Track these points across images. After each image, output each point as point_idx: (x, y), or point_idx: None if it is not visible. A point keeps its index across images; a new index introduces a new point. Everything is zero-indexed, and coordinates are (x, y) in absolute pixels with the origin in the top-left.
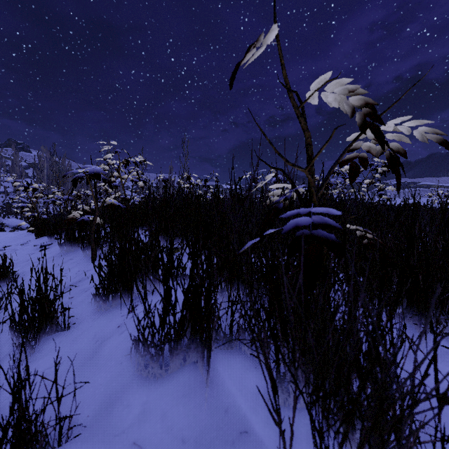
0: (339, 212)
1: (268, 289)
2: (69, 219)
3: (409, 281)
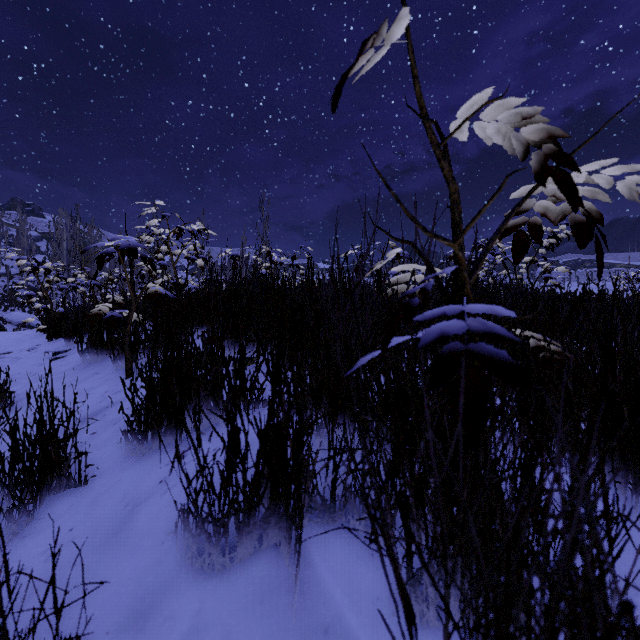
0: (511, 313)
1: (392, 431)
2: (93, 315)
3: (624, 425)
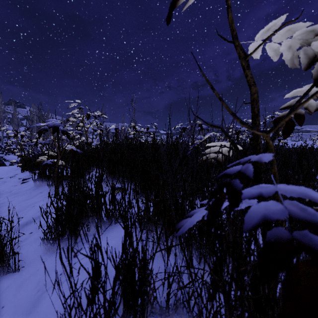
0: None
1: (210, 269)
2: (38, 162)
3: None
